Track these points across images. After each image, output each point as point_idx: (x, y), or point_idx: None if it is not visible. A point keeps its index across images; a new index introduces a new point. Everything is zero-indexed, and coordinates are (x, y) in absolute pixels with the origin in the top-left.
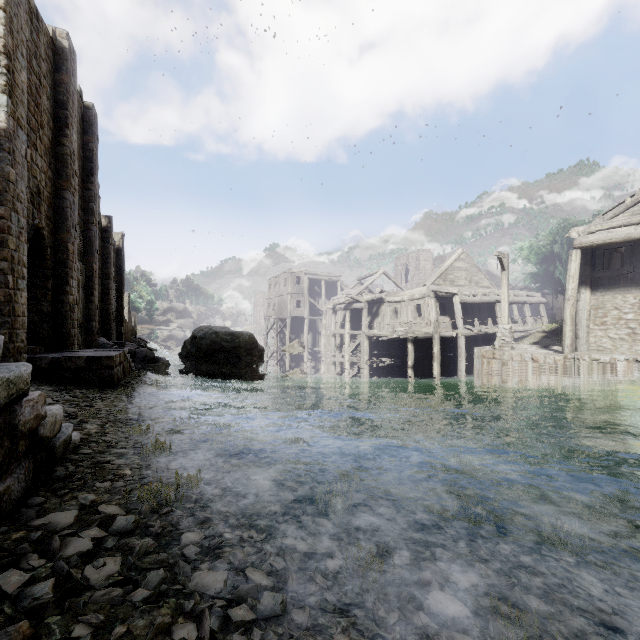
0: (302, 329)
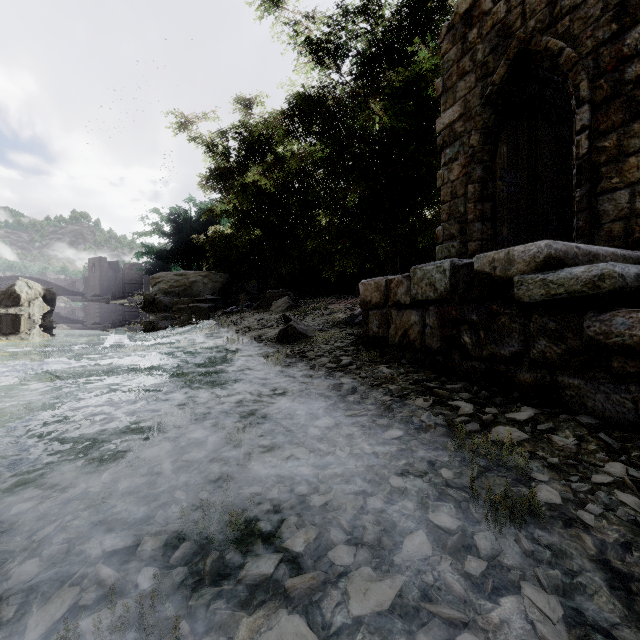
0: None
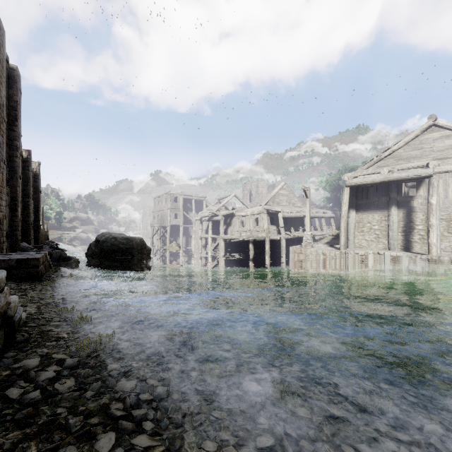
0: (178, 234)
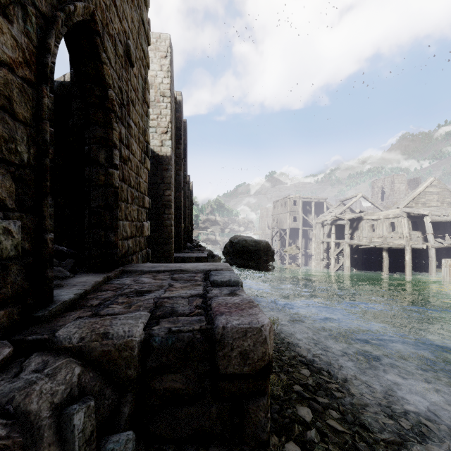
0: (297, 236)
